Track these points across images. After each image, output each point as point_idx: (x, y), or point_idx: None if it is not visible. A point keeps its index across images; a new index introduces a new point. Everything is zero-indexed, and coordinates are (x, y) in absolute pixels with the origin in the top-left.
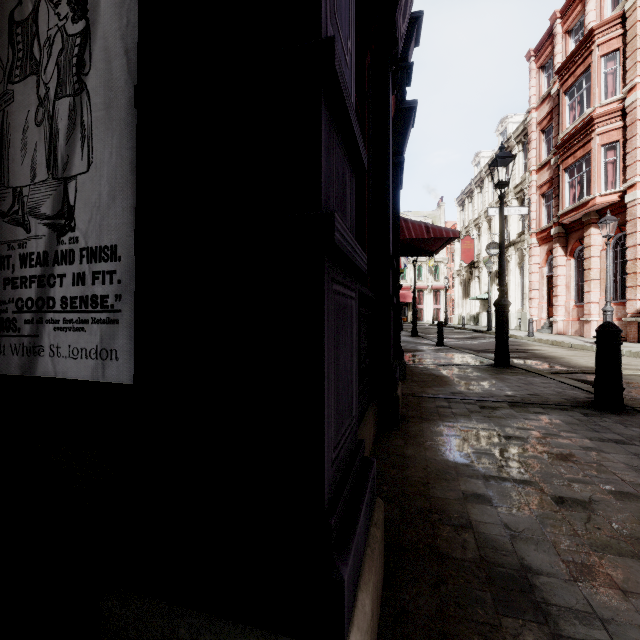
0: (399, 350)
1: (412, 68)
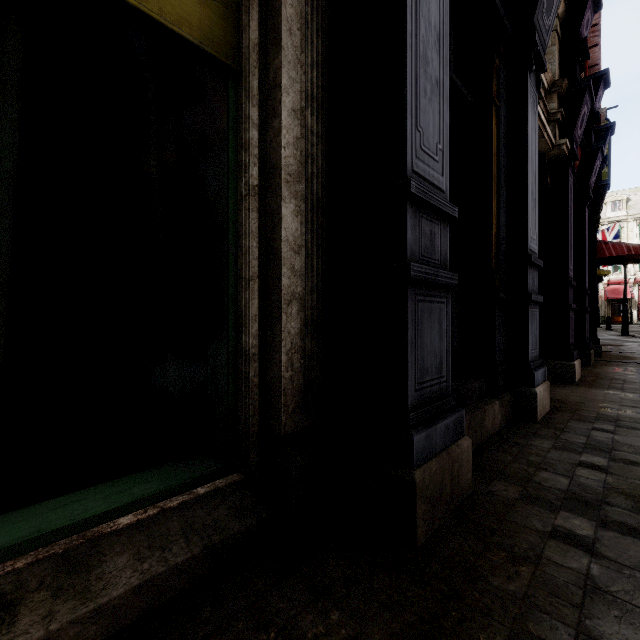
0: (595, 338)
1: (606, 157)
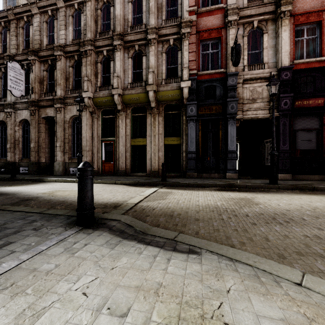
0: None
1: None
